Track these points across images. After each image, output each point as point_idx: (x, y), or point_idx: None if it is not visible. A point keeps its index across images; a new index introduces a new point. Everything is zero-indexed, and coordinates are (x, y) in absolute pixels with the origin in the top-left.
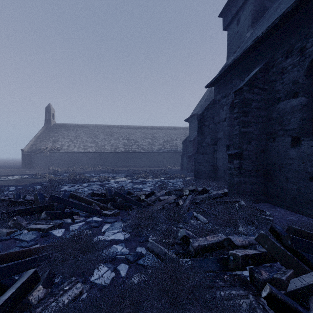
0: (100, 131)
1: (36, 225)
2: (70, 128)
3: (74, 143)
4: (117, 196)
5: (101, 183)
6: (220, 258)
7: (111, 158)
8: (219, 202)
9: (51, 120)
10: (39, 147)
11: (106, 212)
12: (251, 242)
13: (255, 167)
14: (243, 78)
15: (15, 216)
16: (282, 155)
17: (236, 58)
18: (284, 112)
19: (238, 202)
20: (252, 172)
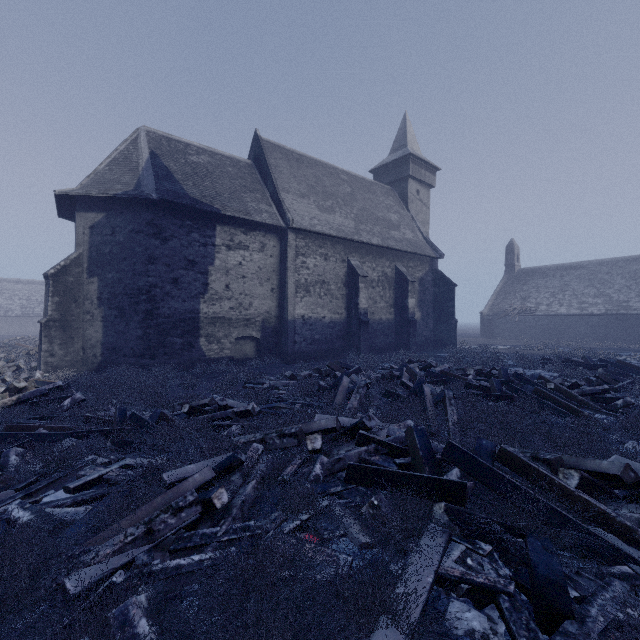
0: (613, 272)
1: None
2: (548, 274)
3: (558, 299)
4: None
5: None
6: None
7: None
8: None
9: (514, 264)
10: (502, 308)
11: None
12: None
13: None
14: None
15: (574, 368)
16: None
17: None
18: None
19: None
20: None
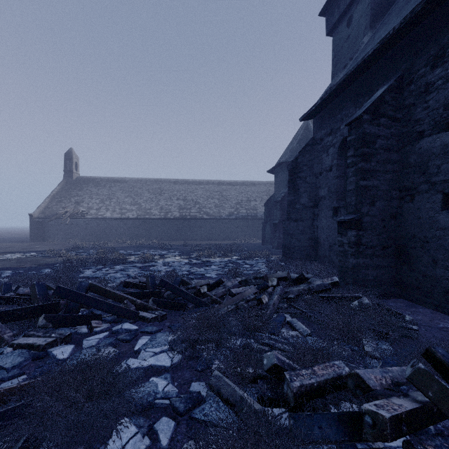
0: (143, 187)
1: (27, 339)
2: (101, 184)
3: (106, 204)
4: (163, 287)
5: (143, 265)
6: (343, 414)
7: (160, 227)
8: (326, 298)
9: (73, 171)
10: (56, 211)
11: (146, 314)
12: (395, 379)
13: (382, 243)
14: (361, 104)
15: None
16: (427, 223)
17: (350, 72)
18: (430, 155)
19: (359, 299)
20: (376, 250)
